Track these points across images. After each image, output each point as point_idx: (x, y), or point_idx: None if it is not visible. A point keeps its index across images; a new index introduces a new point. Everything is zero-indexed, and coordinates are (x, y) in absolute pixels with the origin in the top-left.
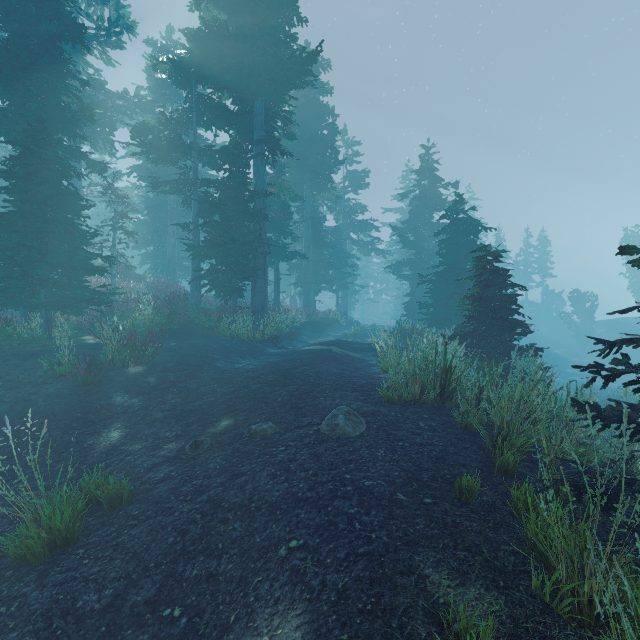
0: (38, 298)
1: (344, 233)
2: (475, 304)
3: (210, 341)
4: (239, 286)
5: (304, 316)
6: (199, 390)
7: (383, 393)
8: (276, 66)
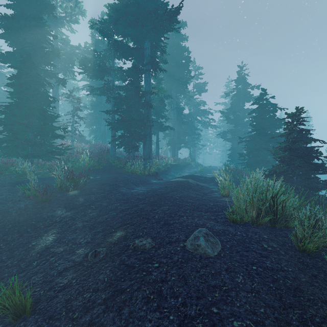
0: (26, 151)
1: (193, 117)
2: (286, 153)
3: (119, 175)
4: (136, 145)
5: (172, 161)
6: (107, 207)
7: (229, 215)
8: (156, 19)
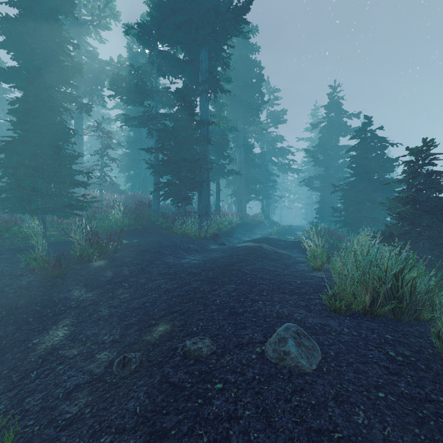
0: (33, 205)
1: (267, 157)
2: (408, 206)
3: (164, 238)
4: (188, 195)
5: (238, 219)
6: (146, 285)
7: (328, 301)
8: (216, 19)
